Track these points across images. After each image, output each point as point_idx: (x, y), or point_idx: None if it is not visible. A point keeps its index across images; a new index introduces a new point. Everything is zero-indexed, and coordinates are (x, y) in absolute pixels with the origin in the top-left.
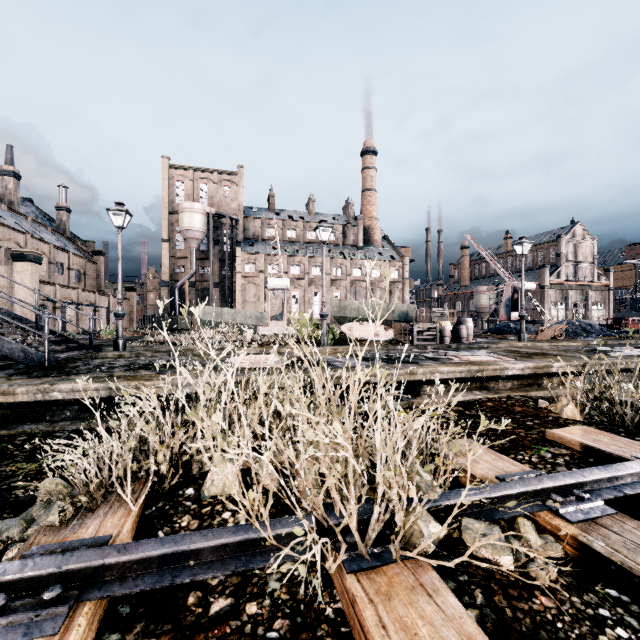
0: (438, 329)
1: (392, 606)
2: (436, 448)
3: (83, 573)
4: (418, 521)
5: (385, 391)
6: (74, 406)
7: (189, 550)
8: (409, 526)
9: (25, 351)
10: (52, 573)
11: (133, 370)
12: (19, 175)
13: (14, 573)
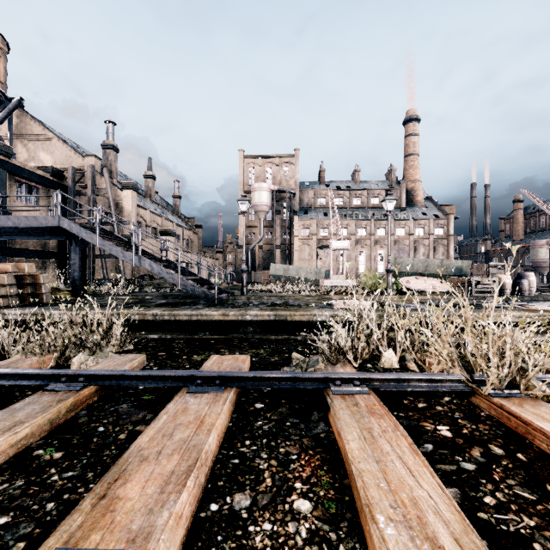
0: (497, 282)
1: (525, 408)
2: (525, 360)
3: (362, 380)
4: (531, 381)
5: (460, 329)
6: (254, 325)
7: (405, 378)
8: (525, 383)
9: (205, 293)
10: (351, 377)
11: (271, 306)
12: (155, 177)
13: (337, 375)
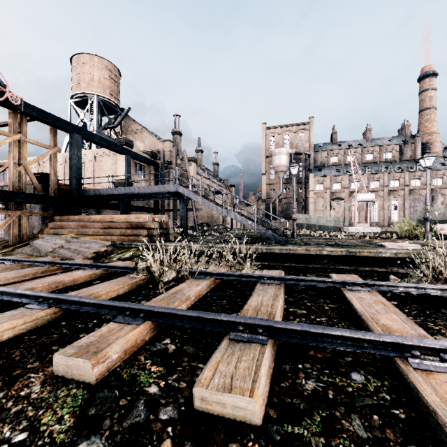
0: None
1: None
2: None
3: None
4: None
5: None
6: (327, 258)
7: None
8: None
9: (274, 235)
10: None
11: (331, 246)
12: (202, 151)
13: None
